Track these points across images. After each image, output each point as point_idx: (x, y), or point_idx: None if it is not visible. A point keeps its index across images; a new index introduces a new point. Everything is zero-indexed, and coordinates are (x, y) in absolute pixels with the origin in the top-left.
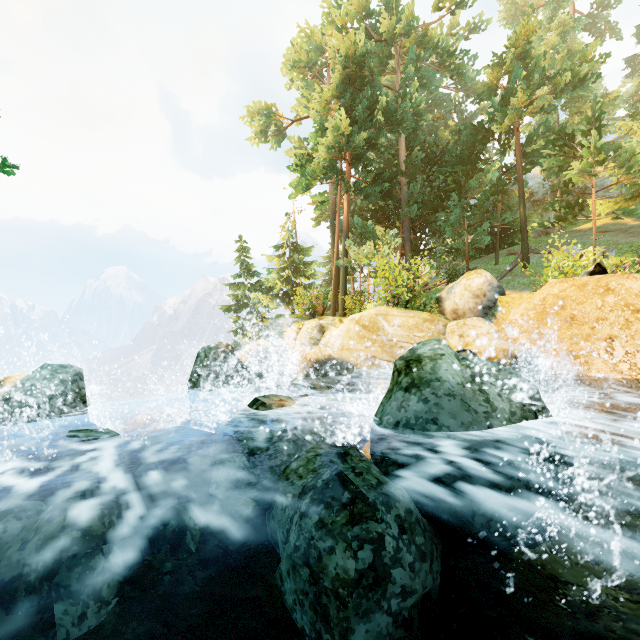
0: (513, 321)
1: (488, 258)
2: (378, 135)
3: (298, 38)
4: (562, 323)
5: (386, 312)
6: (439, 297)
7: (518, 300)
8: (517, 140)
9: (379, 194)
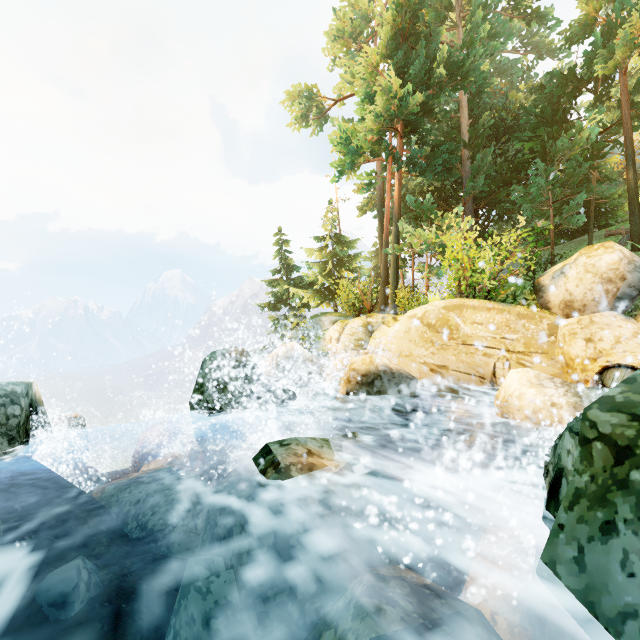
0: None
1: (575, 243)
2: (438, 95)
3: (341, 7)
4: None
5: (460, 306)
6: (538, 285)
7: None
8: (623, 86)
9: (437, 169)
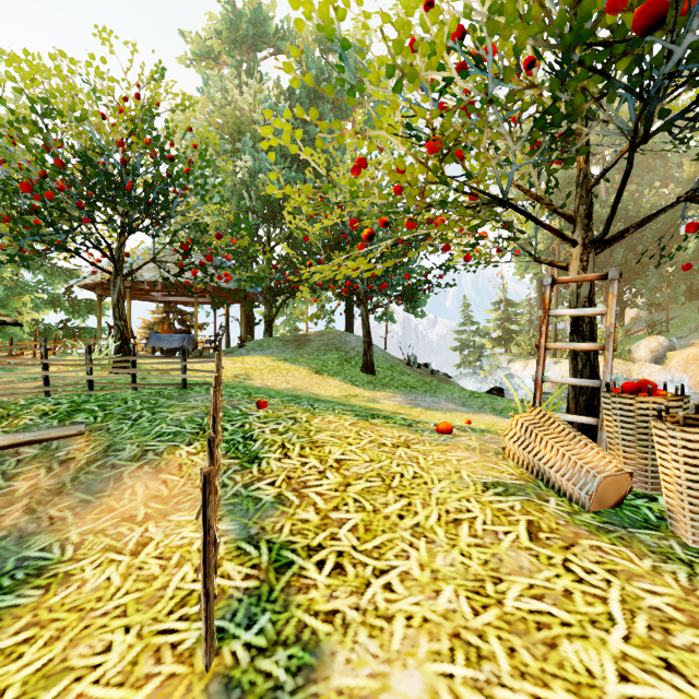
0: (672, 366)
1: (695, 305)
2: None
3: None
4: (696, 367)
5: None
6: (630, 350)
7: (677, 354)
8: None
9: None
